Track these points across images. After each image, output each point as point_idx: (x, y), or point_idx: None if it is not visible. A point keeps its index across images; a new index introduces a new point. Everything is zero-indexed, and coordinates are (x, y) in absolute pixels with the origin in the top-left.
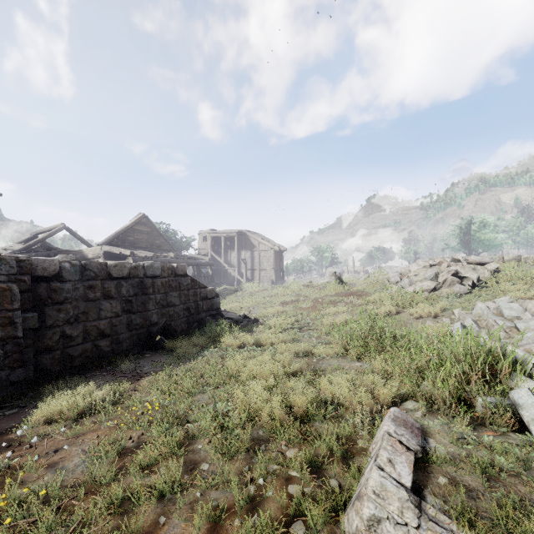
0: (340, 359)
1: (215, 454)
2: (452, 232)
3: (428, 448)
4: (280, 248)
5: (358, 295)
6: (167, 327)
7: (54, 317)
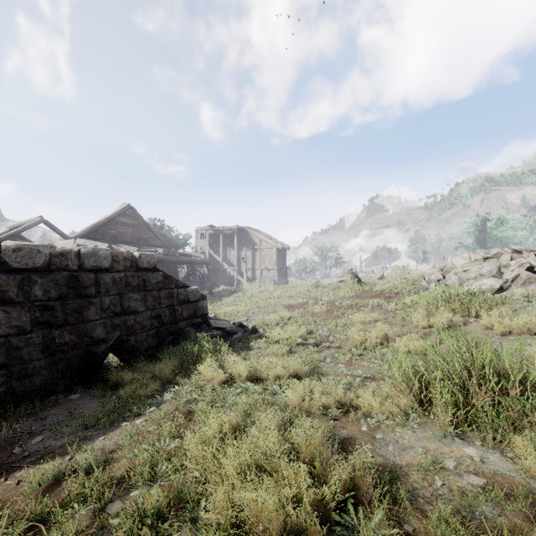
0: (416, 427)
1: None
2: (467, 229)
3: None
4: (283, 246)
5: (385, 297)
6: (122, 344)
7: None
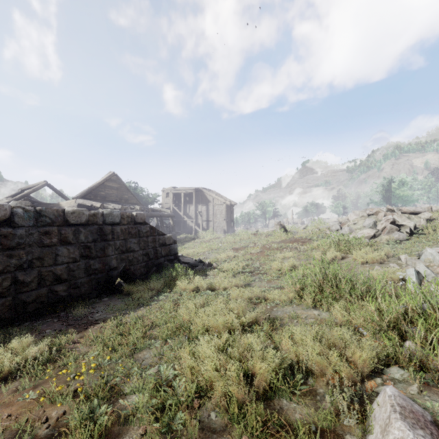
0: (295, 305)
1: None
2: (376, 189)
3: None
4: (231, 202)
5: (301, 242)
6: (126, 271)
7: (5, 263)
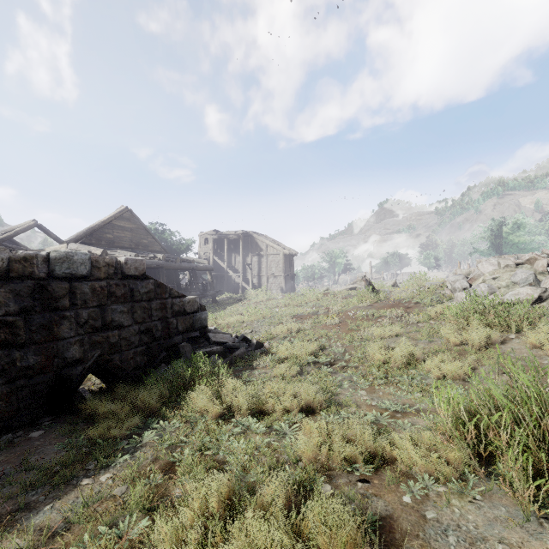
0: (480, 498)
1: None
2: (481, 234)
3: None
4: (291, 251)
5: (404, 307)
6: (104, 365)
7: None
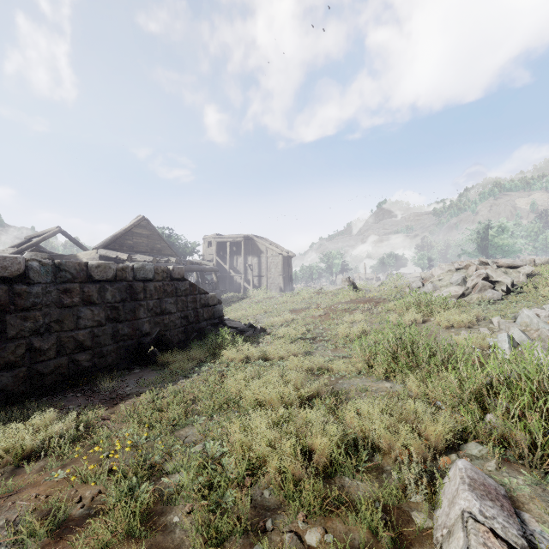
0: (364, 377)
1: (197, 535)
2: (469, 237)
3: (538, 542)
4: (289, 253)
5: (375, 302)
6: (161, 338)
7: (18, 326)
